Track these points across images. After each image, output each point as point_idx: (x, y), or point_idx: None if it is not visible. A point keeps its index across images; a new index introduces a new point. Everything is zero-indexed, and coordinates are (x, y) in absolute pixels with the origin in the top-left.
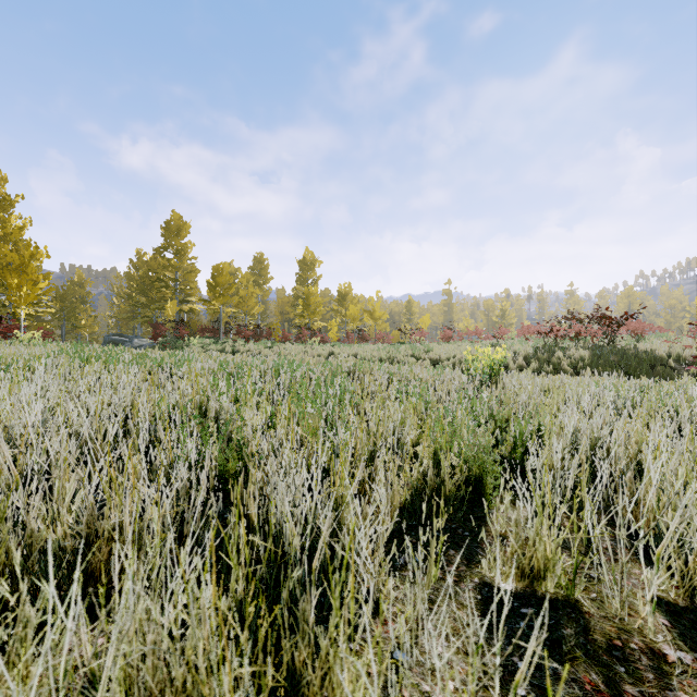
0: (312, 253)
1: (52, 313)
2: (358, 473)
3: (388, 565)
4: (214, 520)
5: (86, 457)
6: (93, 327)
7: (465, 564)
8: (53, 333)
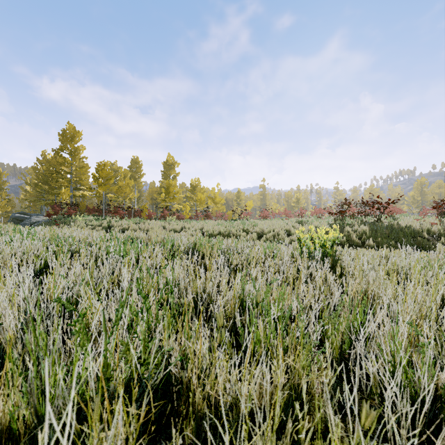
0: (172, 157)
1: None
2: None
3: None
4: None
5: None
6: (6, 207)
7: None
8: None
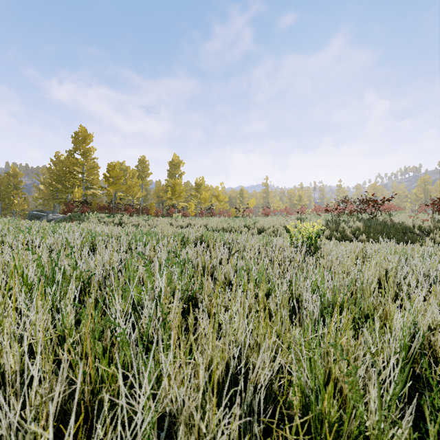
0: (178, 157)
1: None
2: None
3: None
4: None
5: None
6: (23, 205)
7: None
8: None
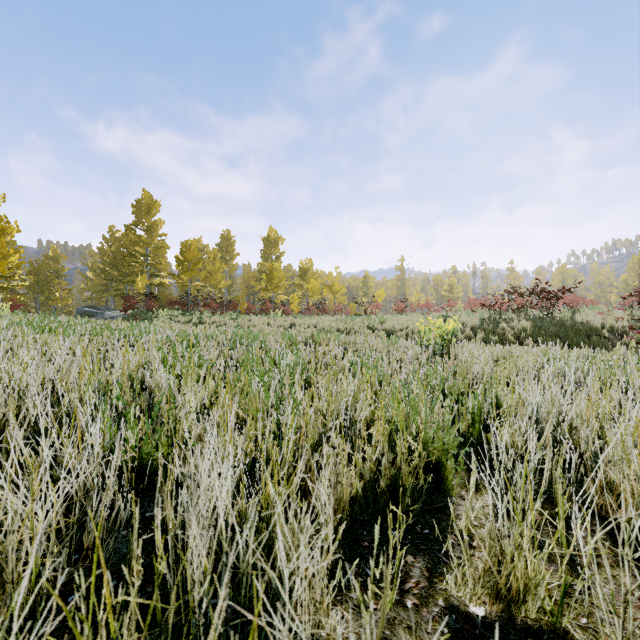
0: (275, 231)
1: (27, 286)
2: (299, 467)
3: (331, 594)
4: (120, 529)
5: (1, 441)
6: (66, 299)
7: (426, 577)
8: (28, 305)
